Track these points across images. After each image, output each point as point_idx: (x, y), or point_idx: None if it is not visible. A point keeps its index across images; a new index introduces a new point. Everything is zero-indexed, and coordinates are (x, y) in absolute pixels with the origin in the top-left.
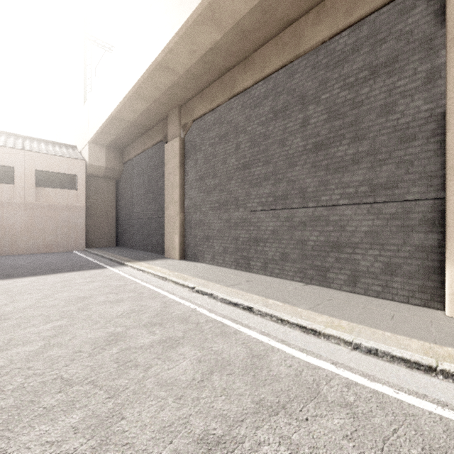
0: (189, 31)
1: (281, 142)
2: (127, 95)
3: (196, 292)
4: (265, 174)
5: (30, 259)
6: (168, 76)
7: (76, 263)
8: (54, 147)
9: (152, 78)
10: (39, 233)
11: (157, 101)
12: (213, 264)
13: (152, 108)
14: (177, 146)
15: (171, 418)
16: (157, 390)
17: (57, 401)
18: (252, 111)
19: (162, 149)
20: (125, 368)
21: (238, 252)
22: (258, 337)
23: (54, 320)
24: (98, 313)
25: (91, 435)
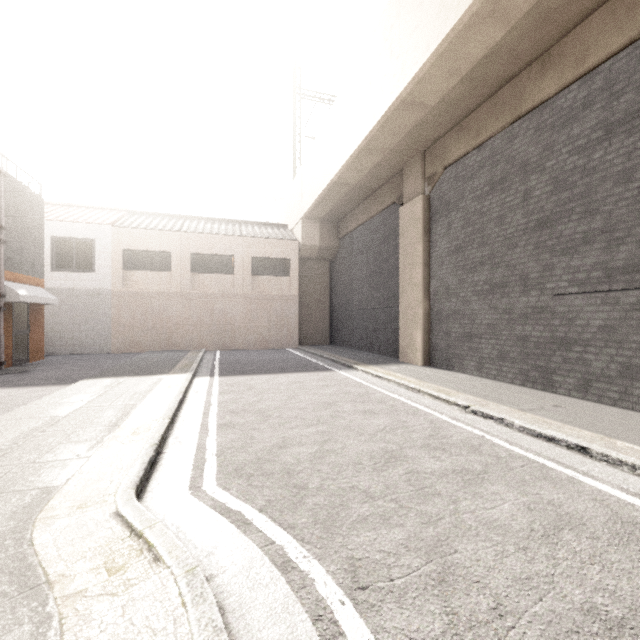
0: (452, 44)
1: (624, 175)
2: (354, 152)
3: (473, 413)
4: (586, 234)
5: (250, 356)
6: (412, 115)
7: (298, 363)
8: (267, 229)
9: (391, 122)
10: (254, 327)
11: (392, 151)
12: (480, 376)
13: (384, 161)
14: (420, 207)
15: (524, 571)
16: (484, 531)
17: (368, 512)
18: (557, 134)
19: (395, 214)
20: (425, 494)
21: (528, 360)
22: (619, 495)
23: (312, 424)
24: (356, 424)
25: (428, 559)
